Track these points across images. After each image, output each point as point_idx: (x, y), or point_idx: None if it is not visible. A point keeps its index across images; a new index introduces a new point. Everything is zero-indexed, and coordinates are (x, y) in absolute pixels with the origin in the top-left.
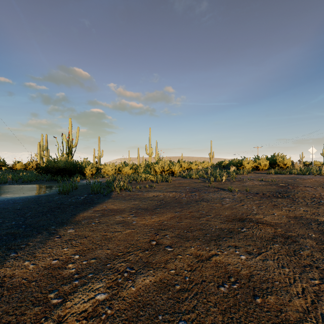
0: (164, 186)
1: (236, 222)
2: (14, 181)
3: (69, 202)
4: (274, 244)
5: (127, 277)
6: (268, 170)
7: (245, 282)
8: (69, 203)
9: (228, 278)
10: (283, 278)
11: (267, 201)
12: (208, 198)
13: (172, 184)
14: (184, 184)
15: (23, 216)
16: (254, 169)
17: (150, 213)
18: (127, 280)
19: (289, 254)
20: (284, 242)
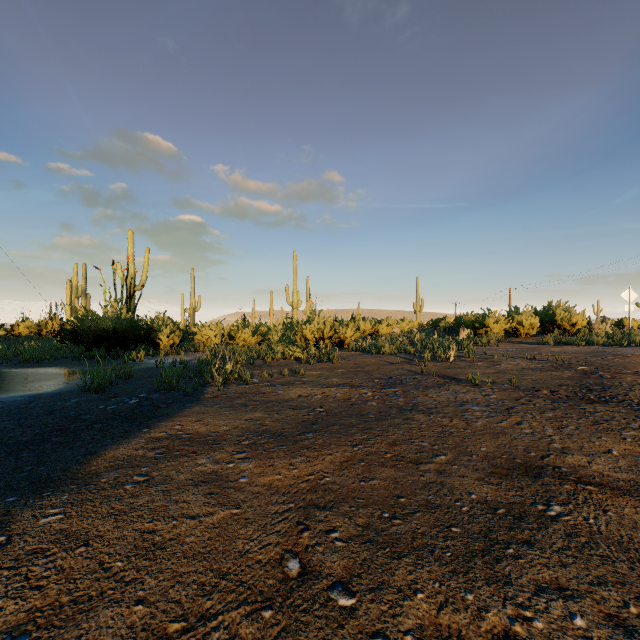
0: (323, 371)
1: (522, 479)
2: (5, 361)
3: (96, 413)
4: None
5: None
6: (537, 336)
7: None
8: (95, 417)
9: None
10: None
11: (573, 411)
12: (427, 402)
13: (342, 366)
14: (366, 367)
15: None
16: (508, 335)
17: (289, 449)
18: None
19: None
20: None
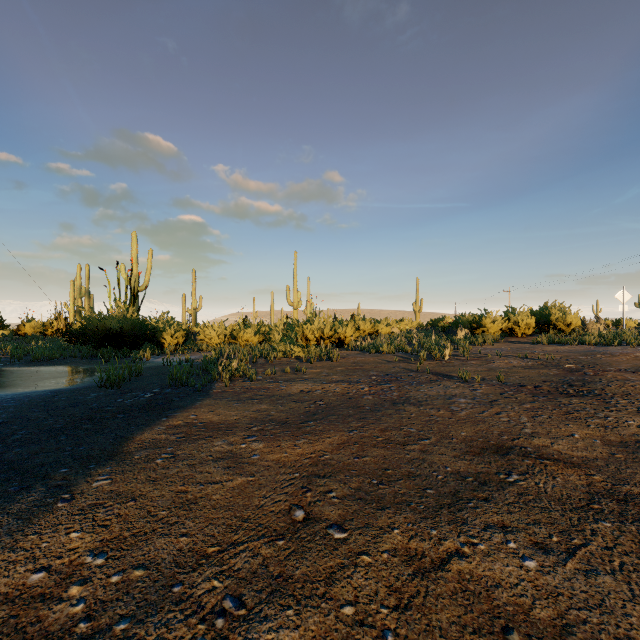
0: (323, 369)
1: (491, 456)
2: (16, 360)
3: (116, 405)
4: (598, 521)
5: (222, 633)
6: (533, 336)
7: None
8: (117, 409)
9: (503, 634)
10: None
11: (549, 403)
12: (419, 396)
13: (341, 364)
14: (364, 365)
15: (4, 440)
16: (505, 335)
17: (293, 434)
18: None
19: None
20: (620, 513)
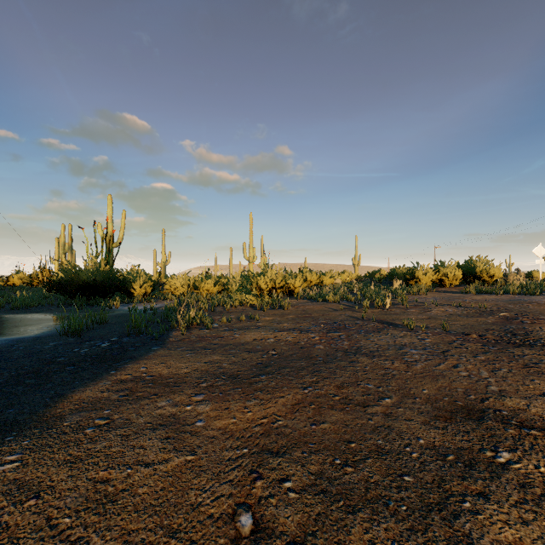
0: (275, 316)
1: (466, 423)
2: None
3: (70, 356)
4: None
5: None
6: (460, 286)
7: None
8: (68, 360)
9: None
10: None
11: (503, 354)
12: (369, 346)
13: (292, 312)
14: (313, 313)
15: None
16: (435, 285)
17: (244, 392)
18: None
19: None
20: None
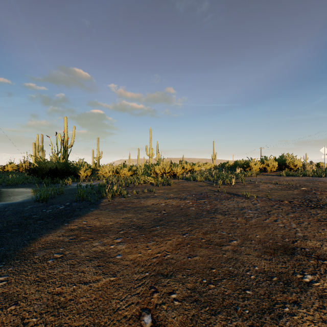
0: (165, 190)
1: (284, 256)
2: None
3: (40, 214)
4: None
5: None
6: (276, 171)
7: None
8: (39, 216)
9: None
10: None
11: (304, 213)
12: (222, 208)
13: (175, 187)
14: (188, 188)
15: None
16: (261, 171)
17: (146, 236)
18: None
19: None
20: None
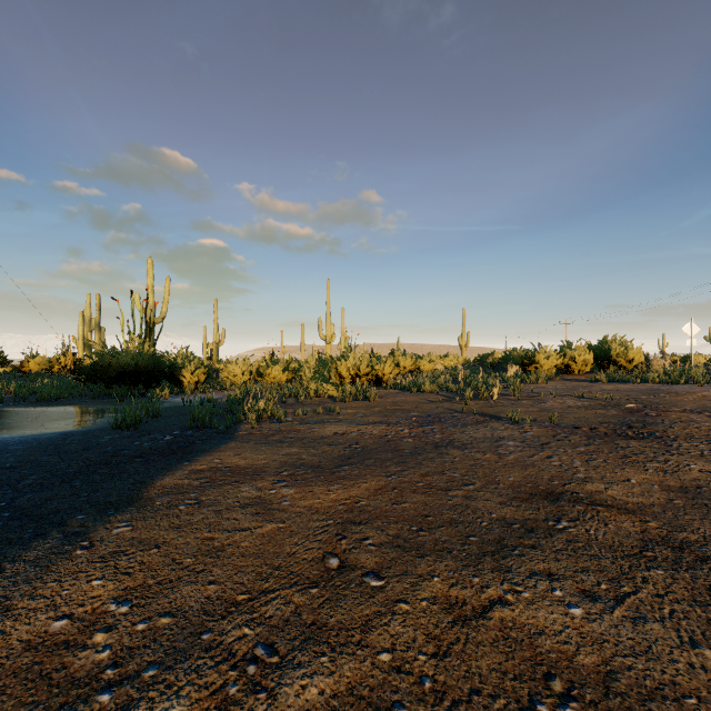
0: (359, 409)
1: (540, 502)
2: (21, 400)
3: (134, 449)
4: (650, 568)
5: (255, 679)
6: (591, 373)
7: (596, 696)
8: (134, 452)
9: (545, 680)
10: (706, 684)
11: (605, 446)
12: (463, 438)
13: (379, 404)
14: (404, 405)
15: (14, 486)
16: (560, 372)
17: (326, 479)
18: (255, 691)
19: (700, 601)
20: (675, 560)
